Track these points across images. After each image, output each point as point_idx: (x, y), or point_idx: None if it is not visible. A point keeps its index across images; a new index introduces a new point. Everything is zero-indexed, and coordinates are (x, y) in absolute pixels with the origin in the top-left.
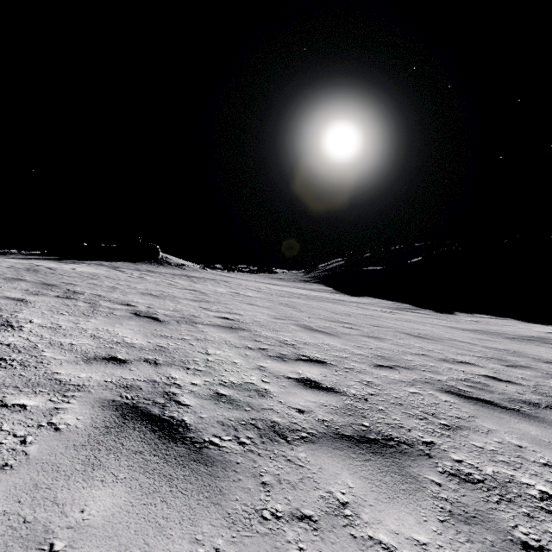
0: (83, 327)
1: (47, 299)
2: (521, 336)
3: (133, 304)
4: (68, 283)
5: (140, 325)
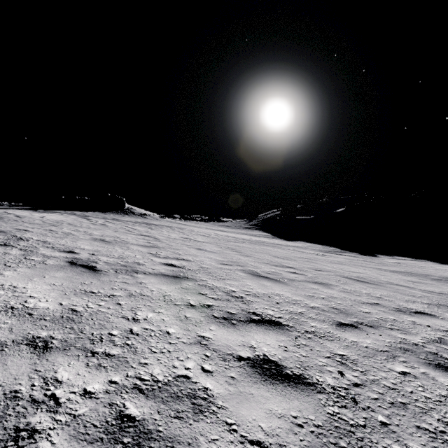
0: None
1: None
2: (445, 278)
3: (76, 250)
4: (22, 229)
5: (66, 277)
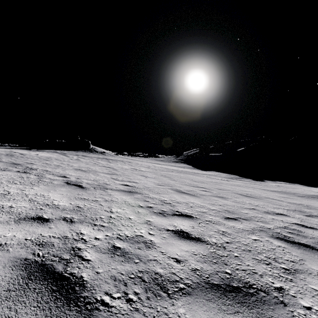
0: (26, 193)
1: (9, 173)
2: (307, 195)
3: (67, 176)
4: (29, 163)
5: (68, 191)
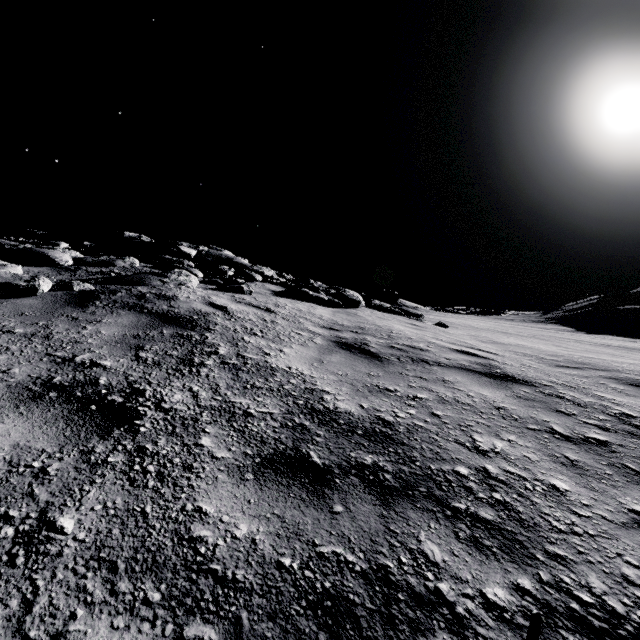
0: None
1: None
2: None
3: None
4: None
5: None
